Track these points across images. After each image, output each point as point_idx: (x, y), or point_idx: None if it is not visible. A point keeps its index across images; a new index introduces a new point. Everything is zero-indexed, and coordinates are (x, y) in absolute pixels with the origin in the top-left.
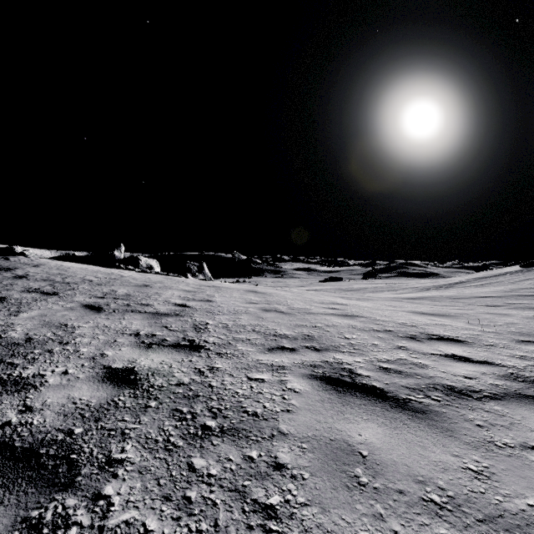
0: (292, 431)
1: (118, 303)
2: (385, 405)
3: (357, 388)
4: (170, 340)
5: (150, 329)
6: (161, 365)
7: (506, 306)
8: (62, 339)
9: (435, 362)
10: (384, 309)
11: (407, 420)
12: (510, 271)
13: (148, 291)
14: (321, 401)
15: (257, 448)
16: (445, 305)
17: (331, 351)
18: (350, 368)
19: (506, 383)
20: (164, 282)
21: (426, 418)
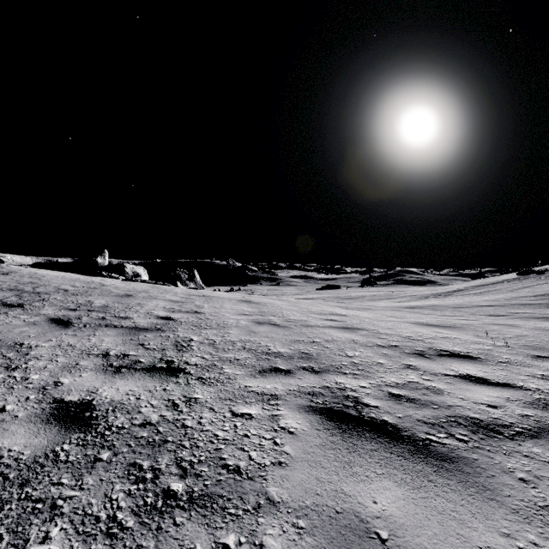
0: (285, 498)
1: (92, 316)
2: (401, 451)
3: (365, 425)
4: (145, 361)
5: (123, 348)
6: (127, 397)
7: (509, 316)
8: (11, 362)
9: (450, 385)
10: (386, 321)
11: (432, 475)
12: (507, 279)
13: (130, 302)
14: (322, 447)
15: (236, 529)
16: (448, 315)
17: (332, 373)
18: (354, 396)
19: (536, 413)
20: (150, 291)
21: (455, 470)
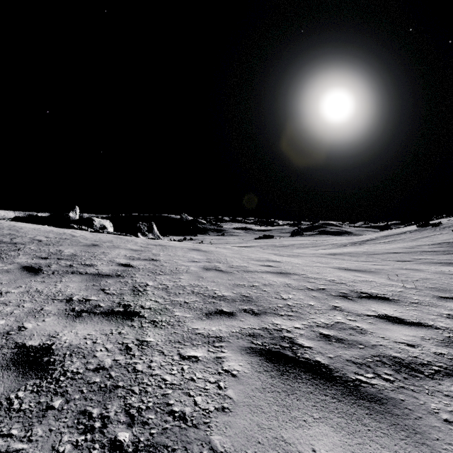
0: (227, 447)
1: (61, 264)
2: (335, 393)
3: (301, 366)
4: (104, 305)
5: (85, 294)
6: (84, 341)
7: (414, 261)
8: None
9: (372, 325)
10: (313, 266)
11: (365, 418)
12: (409, 230)
13: (95, 251)
14: (262, 390)
15: None
16: (363, 261)
17: (269, 315)
18: (290, 336)
19: (449, 351)
20: (114, 241)
21: (385, 411)
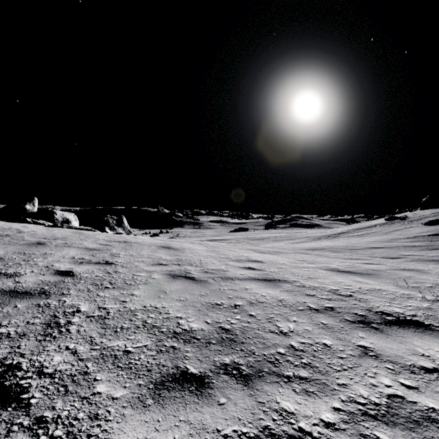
0: None
1: None
2: None
3: None
4: None
5: None
6: None
7: (404, 258)
8: None
9: None
10: (301, 267)
11: None
12: (378, 223)
13: (35, 252)
14: None
15: None
16: (351, 259)
17: (269, 380)
18: None
19: None
20: (69, 238)
21: None
